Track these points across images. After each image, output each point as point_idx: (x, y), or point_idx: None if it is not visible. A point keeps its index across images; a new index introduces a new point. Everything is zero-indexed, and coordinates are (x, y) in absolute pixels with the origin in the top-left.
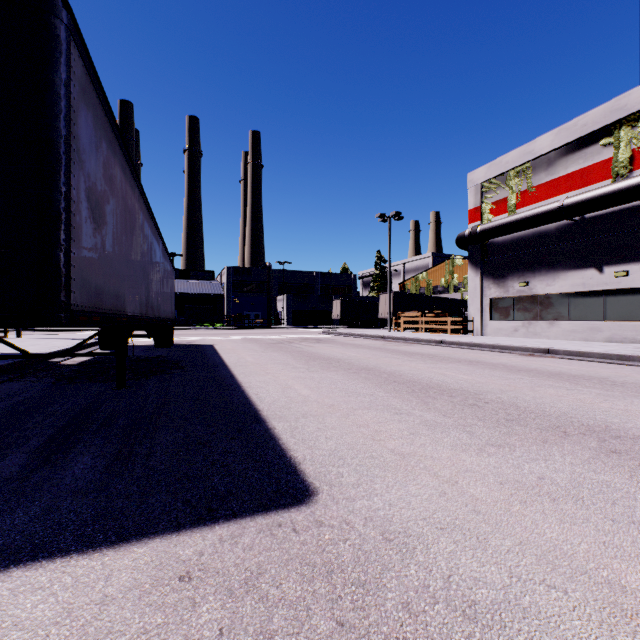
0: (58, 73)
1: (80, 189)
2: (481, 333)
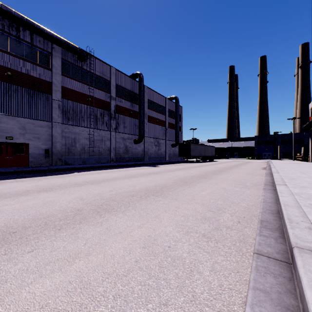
0: (190, 146)
1: (191, 150)
2: (311, 161)
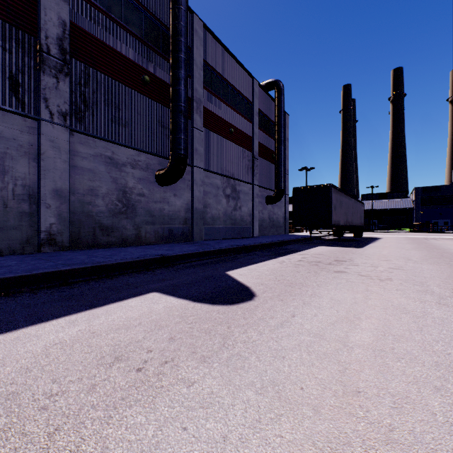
0: (330, 194)
1: (333, 207)
2: None
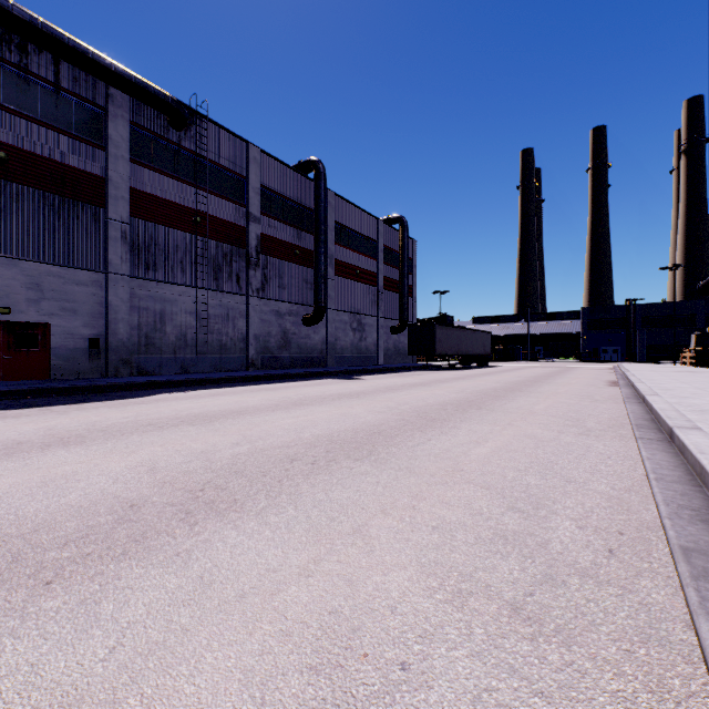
0: (434, 330)
1: (437, 340)
2: None
